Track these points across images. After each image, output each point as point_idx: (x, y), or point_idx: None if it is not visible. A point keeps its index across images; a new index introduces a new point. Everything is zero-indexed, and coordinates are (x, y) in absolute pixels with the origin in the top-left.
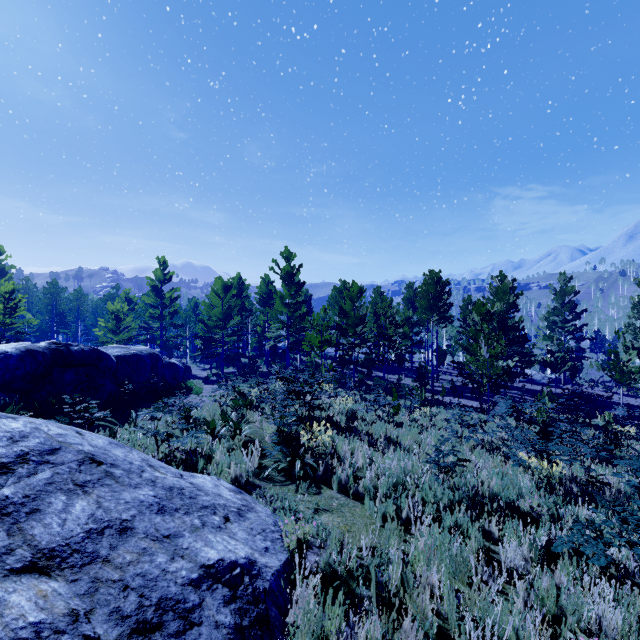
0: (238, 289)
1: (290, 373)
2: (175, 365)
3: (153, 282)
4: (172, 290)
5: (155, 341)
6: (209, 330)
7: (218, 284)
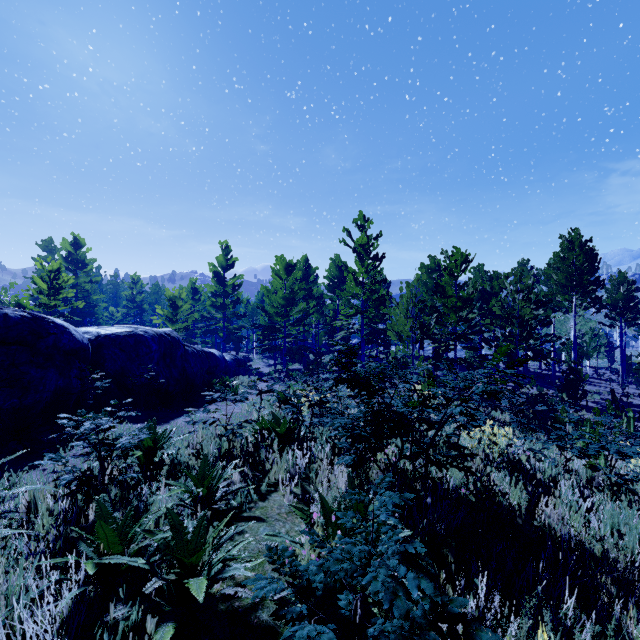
0: (304, 273)
1: (375, 369)
2: (212, 355)
3: (215, 268)
4: (235, 277)
5: (216, 332)
6: (270, 319)
7: (279, 263)
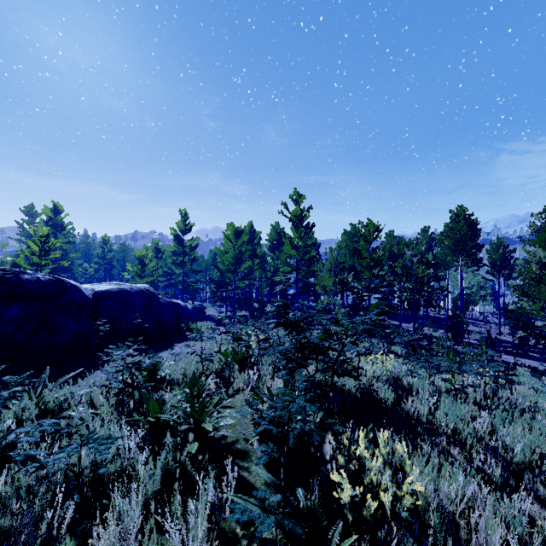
0: (250, 236)
1: (301, 316)
2: (178, 305)
3: (176, 232)
4: (192, 239)
5: (177, 285)
6: (222, 274)
7: (229, 229)
